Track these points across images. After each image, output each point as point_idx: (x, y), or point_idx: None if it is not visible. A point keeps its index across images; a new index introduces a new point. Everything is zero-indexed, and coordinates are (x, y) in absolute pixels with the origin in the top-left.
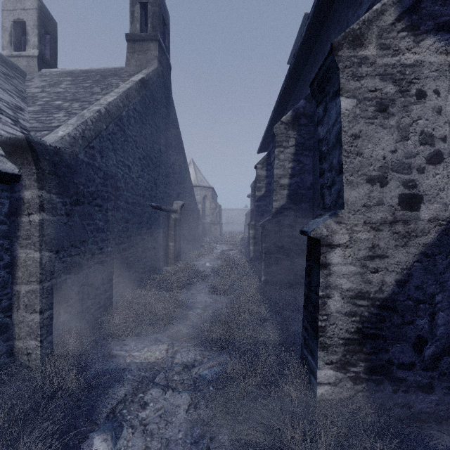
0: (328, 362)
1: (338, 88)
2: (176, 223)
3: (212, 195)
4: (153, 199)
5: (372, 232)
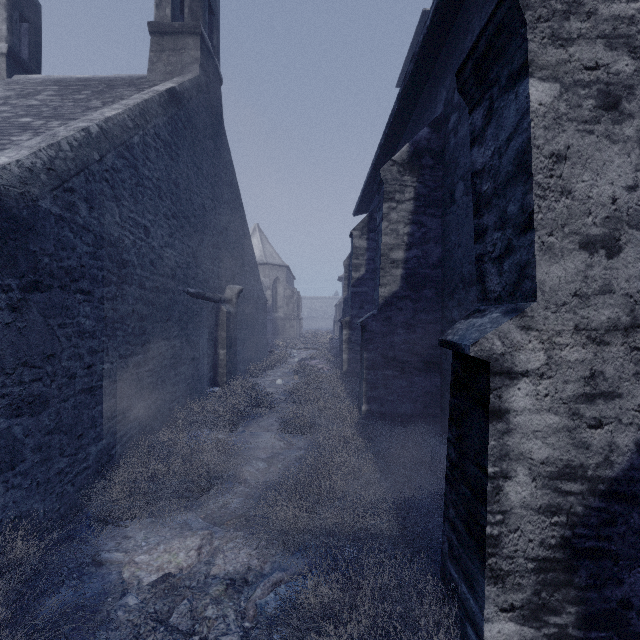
0: (506, 607)
1: (523, 63)
2: (229, 319)
3: (287, 278)
4: (191, 282)
5: (590, 347)
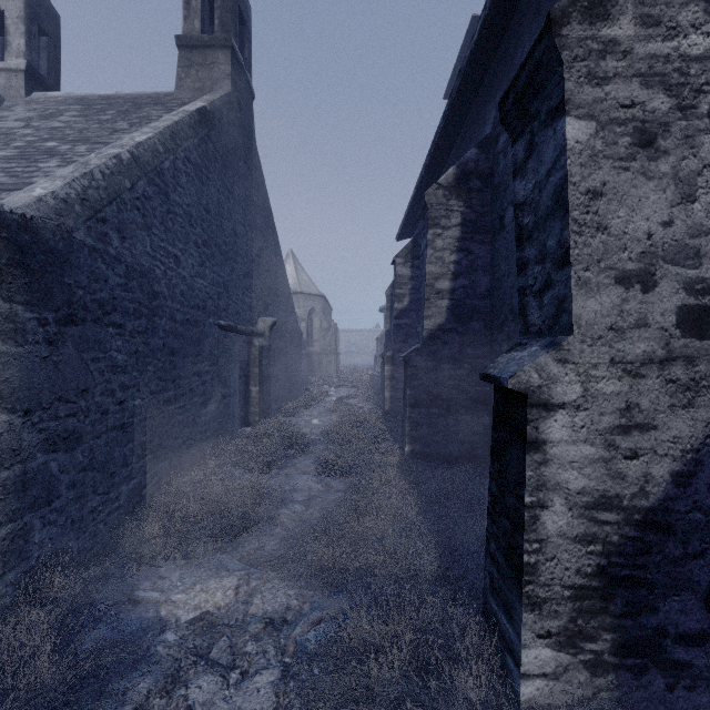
0: (542, 633)
1: (560, 101)
2: (262, 354)
3: (324, 308)
4: (222, 314)
5: (626, 379)
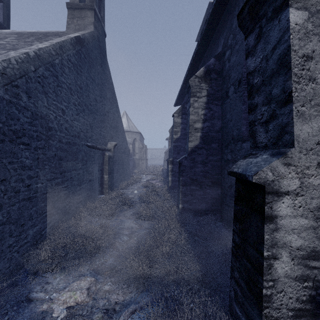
0: None
1: None
2: (109, 159)
3: (140, 138)
4: (89, 139)
5: None
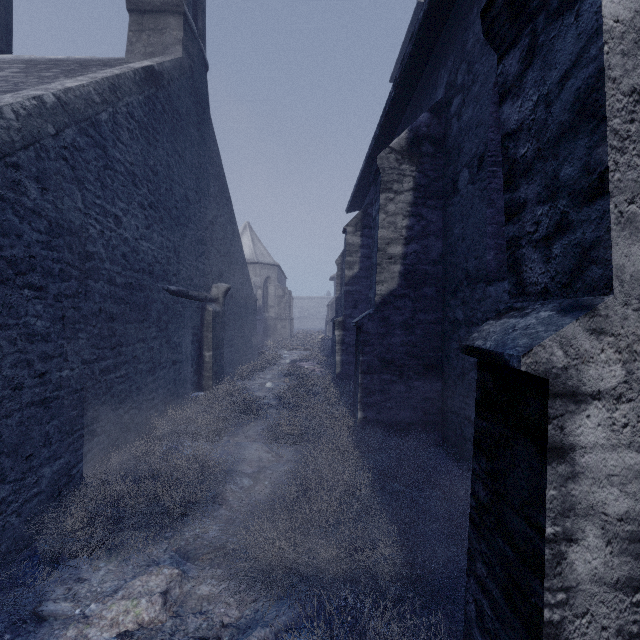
0: None
1: None
2: (215, 319)
3: (279, 277)
4: (172, 279)
5: None
